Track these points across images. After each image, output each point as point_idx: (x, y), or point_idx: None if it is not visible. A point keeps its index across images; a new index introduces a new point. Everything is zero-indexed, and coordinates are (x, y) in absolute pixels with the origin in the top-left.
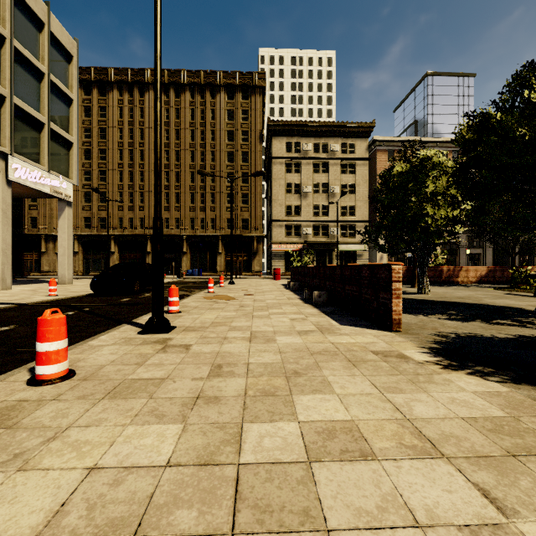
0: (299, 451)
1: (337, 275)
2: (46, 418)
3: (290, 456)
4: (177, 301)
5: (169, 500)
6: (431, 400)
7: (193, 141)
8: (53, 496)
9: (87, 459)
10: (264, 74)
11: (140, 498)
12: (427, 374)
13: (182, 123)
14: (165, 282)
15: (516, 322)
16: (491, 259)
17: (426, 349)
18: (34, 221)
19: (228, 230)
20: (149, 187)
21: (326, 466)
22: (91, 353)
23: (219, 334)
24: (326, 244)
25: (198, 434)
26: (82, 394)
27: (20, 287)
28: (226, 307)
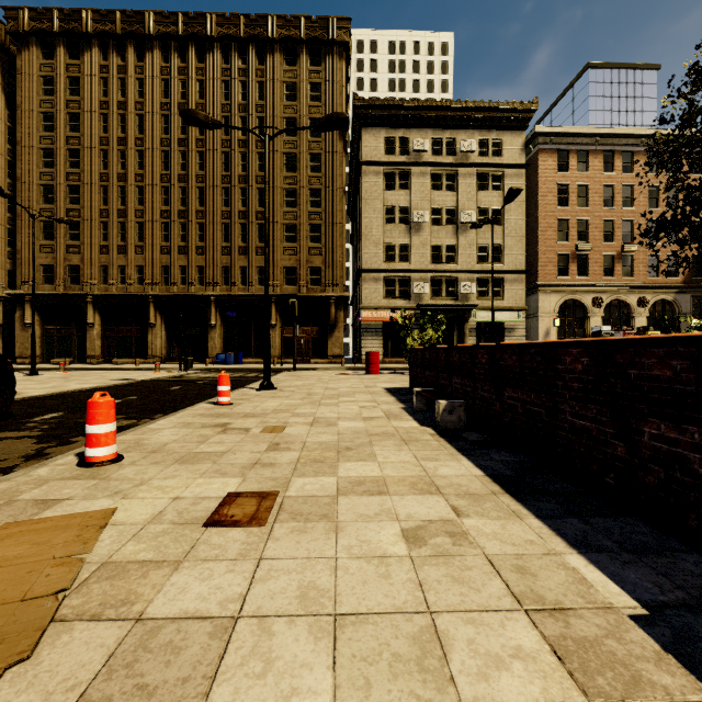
0: None
1: None
2: None
3: None
4: None
5: None
6: None
7: (227, 136)
8: None
9: None
10: (347, 22)
11: None
12: None
13: (209, 105)
14: (131, 382)
15: None
16: None
17: None
18: None
19: (286, 287)
20: (152, 213)
21: None
22: None
23: None
24: (453, 309)
25: None
26: None
27: None
28: None
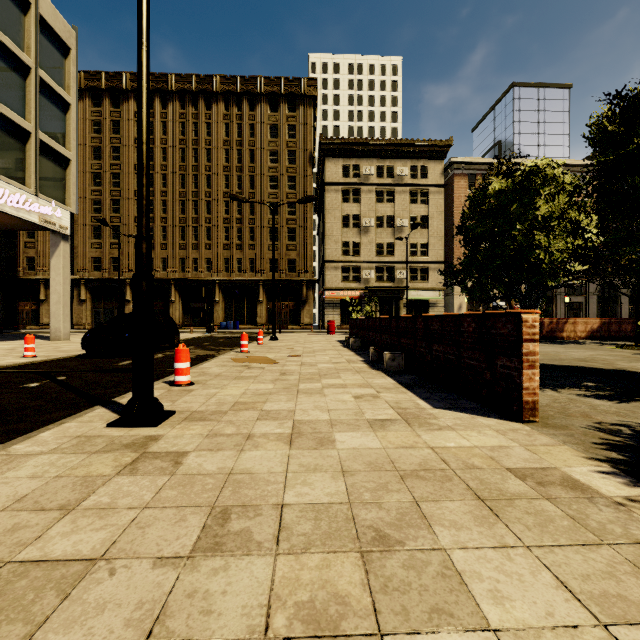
0: None
1: (419, 329)
2: None
3: None
4: (188, 367)
5: None
6: None
7: (227, 164)
8: None
9: None
10: (315, 81)
11: None
12: None
13: (215, 141)
14: (190, 338)
15: None
16: (595, 309)
17: (606, 464)
18: (31, 262)
19: (270, 273)
20: (173, 220)
21: None
22: None
23: (241, 428)
24: (391, 290)
25: None
26: None
27: None
28: (261, 376)
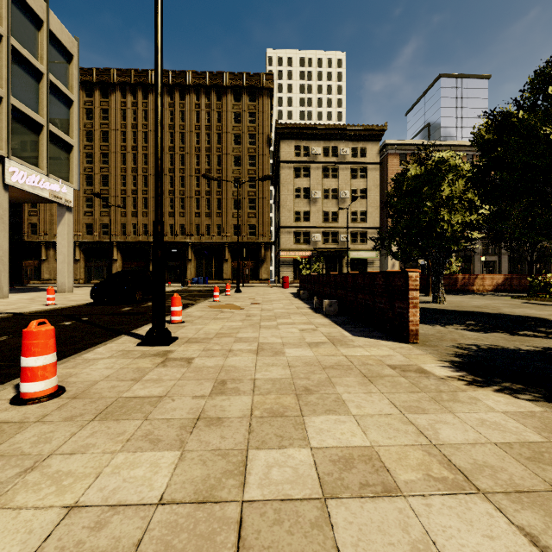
0: (312, 485)
1: (349, 283)
2: (26, 443)
3: (302, 492)
4: (180, 310)
5: (159, 549)
6: (458, 422)
7: (198, 145)
8: (22, 543)
9: (67, 495)
10: (272, 76)
11: (125, 547)
12: (451, 392)
13: (188, 126)
14: (169, 291)
15: (540, 333)
16: (506, 266)
17: (447, 363)
18: (34, 227)
19: (234, 237)
20: (153, 192)
21: (344, 503)
22: (85, 368)
23: (224, 346)
24: (336, 251)
25: (197, 463)
26: (70, 414)
27: (18, 296)
28: (232, 317)
